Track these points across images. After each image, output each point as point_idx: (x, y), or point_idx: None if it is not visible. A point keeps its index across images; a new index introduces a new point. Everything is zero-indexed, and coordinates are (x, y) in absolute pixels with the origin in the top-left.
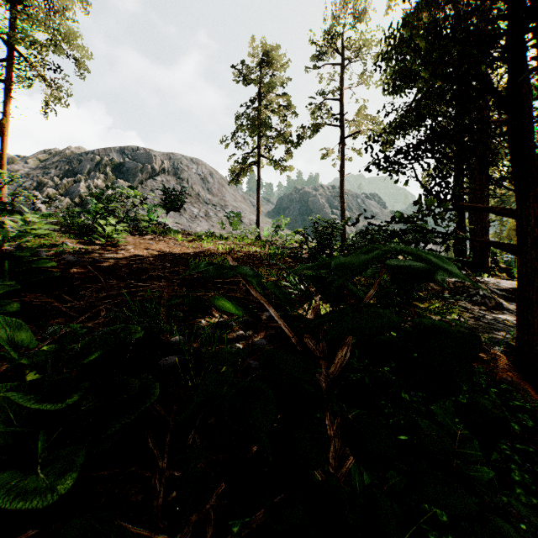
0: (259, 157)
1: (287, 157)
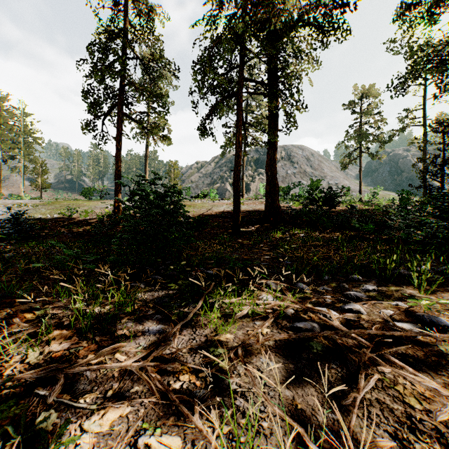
0: (360, 153)
1: (381, 149)
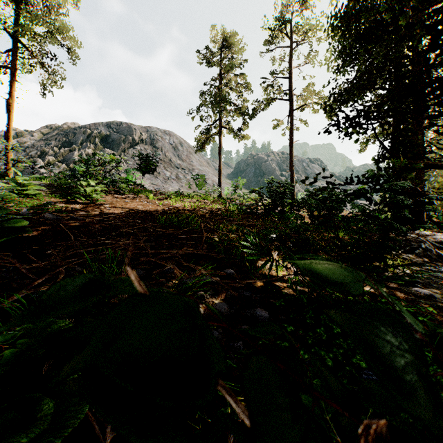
0: (220, 128)
1: (244, 128)
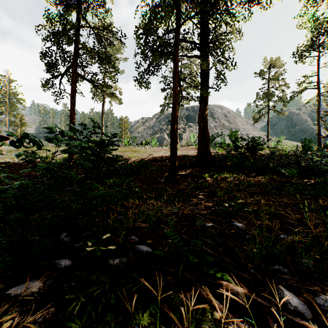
0: (268, 110)
1: (284, 107)
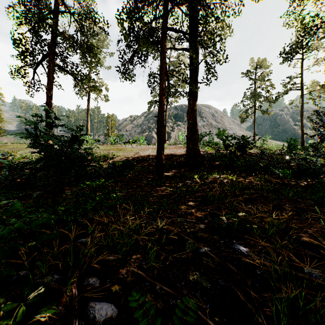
0: (255, 110)
1: (269, 107)
